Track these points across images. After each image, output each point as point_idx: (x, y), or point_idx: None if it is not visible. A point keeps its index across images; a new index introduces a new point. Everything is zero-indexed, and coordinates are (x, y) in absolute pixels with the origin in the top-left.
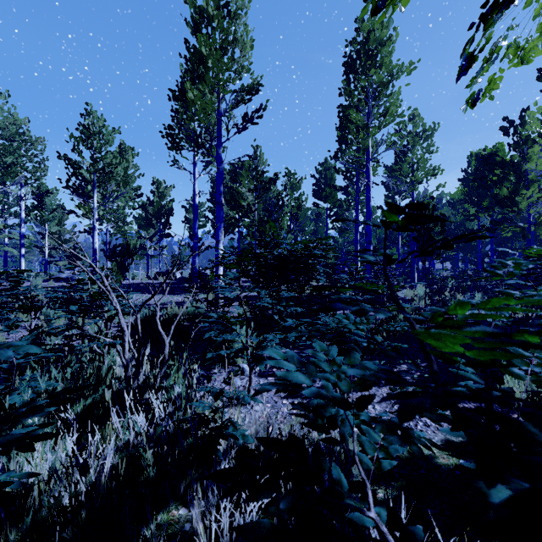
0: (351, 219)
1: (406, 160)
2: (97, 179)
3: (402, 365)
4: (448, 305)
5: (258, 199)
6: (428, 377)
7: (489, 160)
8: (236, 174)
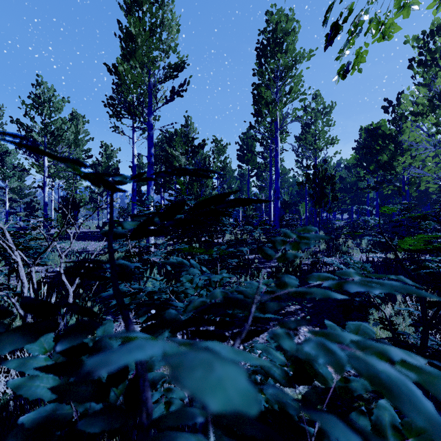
0: (267, 179)
1: (310, 131)
2: (47, 141)
3: (291, 306)
4: (339, 250)
5: (189, 161)
6: (311, 317)
7: (373, 132)
8: (170, 139)
